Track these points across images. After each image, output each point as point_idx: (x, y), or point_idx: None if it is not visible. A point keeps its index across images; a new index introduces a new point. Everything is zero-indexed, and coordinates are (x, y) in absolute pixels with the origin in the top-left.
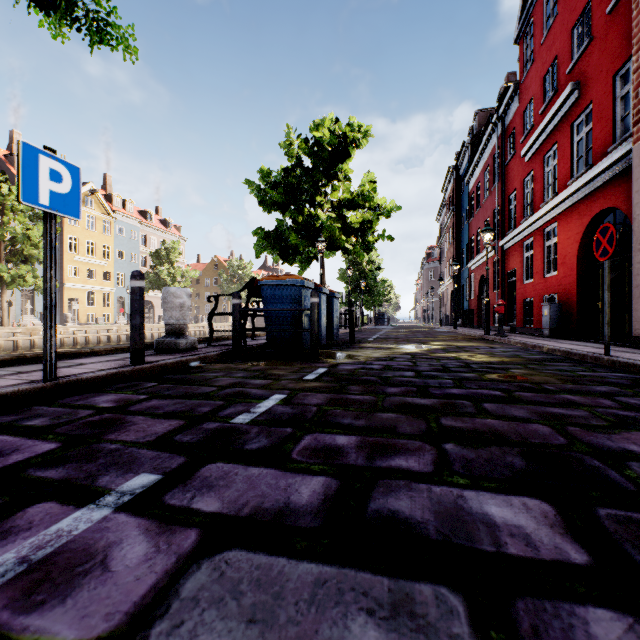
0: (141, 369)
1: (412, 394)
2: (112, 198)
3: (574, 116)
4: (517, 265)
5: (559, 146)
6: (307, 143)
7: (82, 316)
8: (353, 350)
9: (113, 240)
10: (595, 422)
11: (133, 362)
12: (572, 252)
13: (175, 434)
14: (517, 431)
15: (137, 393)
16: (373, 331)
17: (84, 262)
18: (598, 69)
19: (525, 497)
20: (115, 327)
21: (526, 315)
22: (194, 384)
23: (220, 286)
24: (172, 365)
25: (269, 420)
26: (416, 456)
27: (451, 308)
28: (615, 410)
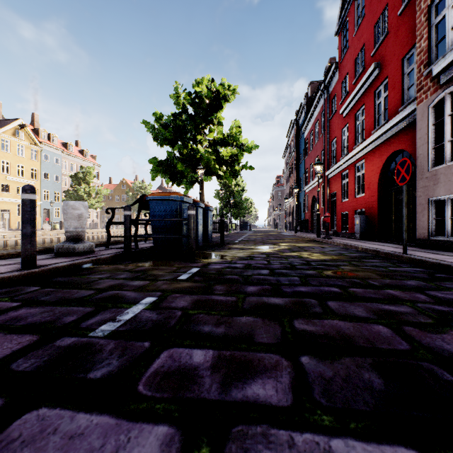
0: (29, 273)
1: (268, 293)
2: (39, 132)
3: (376, 86)
4: (337, 189)
5: (366, 107)
6: (190, 95)
7: (13, 223)
8: (223, 251)
9: (40, 164)
10: (423, 319)
11: (24, 267)
12: (374, 180)
13: (16, 358)
14: (363, 334)
15: (12, 300)
16: (239, 235)
17: (15, 181)
18: (392, 54)
19: (401, 447)
20: (40, 232)
21: (343, 223)
22: (75, 287)
23: (127, 201)
24: (64, 268)
25: (130, 331)
26: (273, 378)
27: (293, 218)
28: (432, 305)
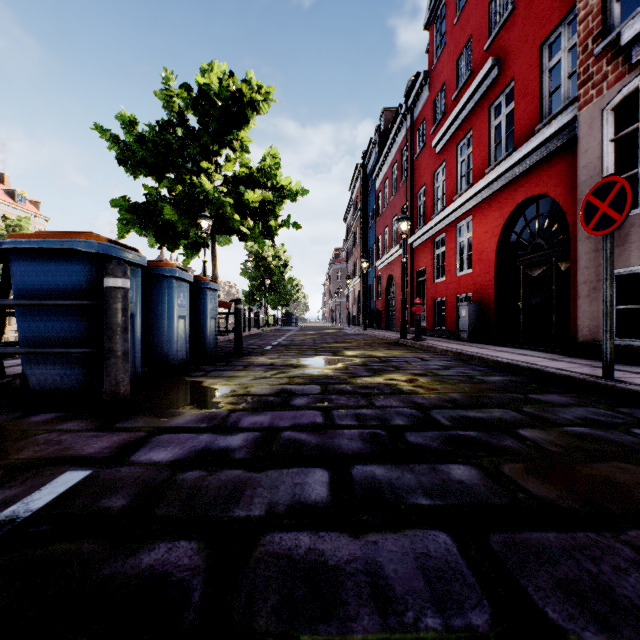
0: None
1: None
2: None
3: (493, 97)
4: (427, 263)
5: (475, 132)
6: (190, 91)
7: None
8: (228, 374)
9: None
10: None
11: None
12: (490, 247)
13: None
14: None
15: None
16: (277, 334)
17: None
18: (522, 40)
19: None
20: None
21: (437, 316)
22: None
23: None
24: None
25: None
26: None
27: (358, 308)
28: None
